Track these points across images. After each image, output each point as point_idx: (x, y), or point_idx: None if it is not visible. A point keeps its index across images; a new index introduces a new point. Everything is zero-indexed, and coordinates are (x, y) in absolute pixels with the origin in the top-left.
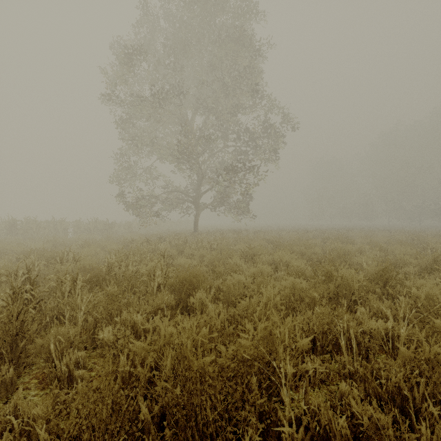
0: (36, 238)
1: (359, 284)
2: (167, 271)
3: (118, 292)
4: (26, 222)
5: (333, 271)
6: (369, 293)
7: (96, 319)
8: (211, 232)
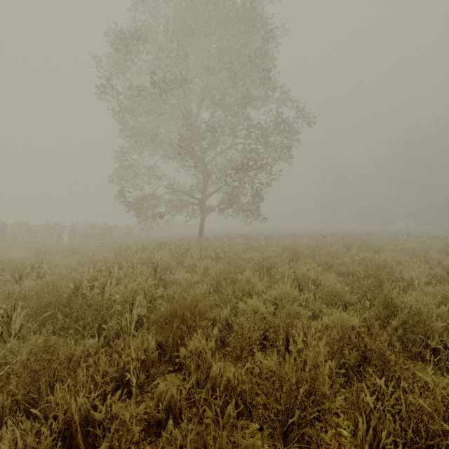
0: (23, 244)
1: (445, 324)
2: (151, 297)
3: (55, 346)
4: (17, 227)
5: (394, 299)
6: None
7: (14, 395)
8: (218, 237)
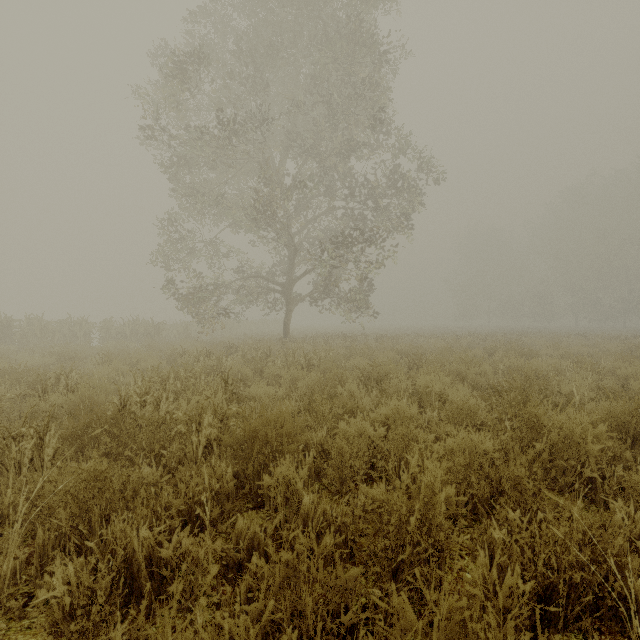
0: (38, 347)
1: (601, 446)
2: (224, 415)
3: (108, 471)
4: (27, 323)
5: (540, 416)
6: (613, 461)
7: (58, 531)
8: (310, 338)
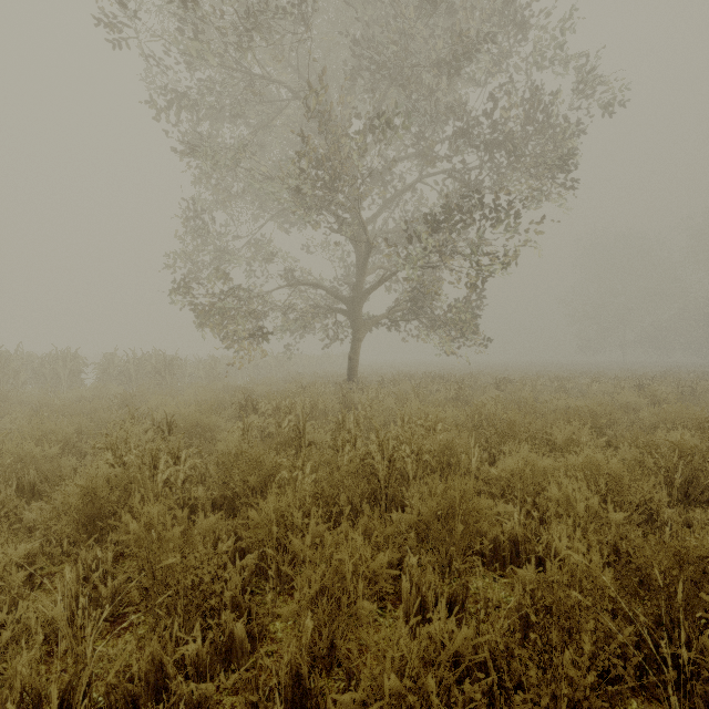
0: None
1: None
2: None
3: None
4: None
5: None
6: None
7: None
8: (389, 382)
